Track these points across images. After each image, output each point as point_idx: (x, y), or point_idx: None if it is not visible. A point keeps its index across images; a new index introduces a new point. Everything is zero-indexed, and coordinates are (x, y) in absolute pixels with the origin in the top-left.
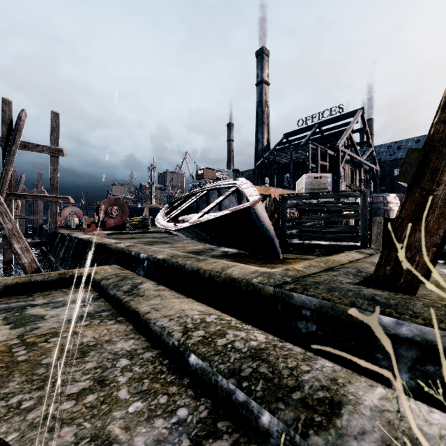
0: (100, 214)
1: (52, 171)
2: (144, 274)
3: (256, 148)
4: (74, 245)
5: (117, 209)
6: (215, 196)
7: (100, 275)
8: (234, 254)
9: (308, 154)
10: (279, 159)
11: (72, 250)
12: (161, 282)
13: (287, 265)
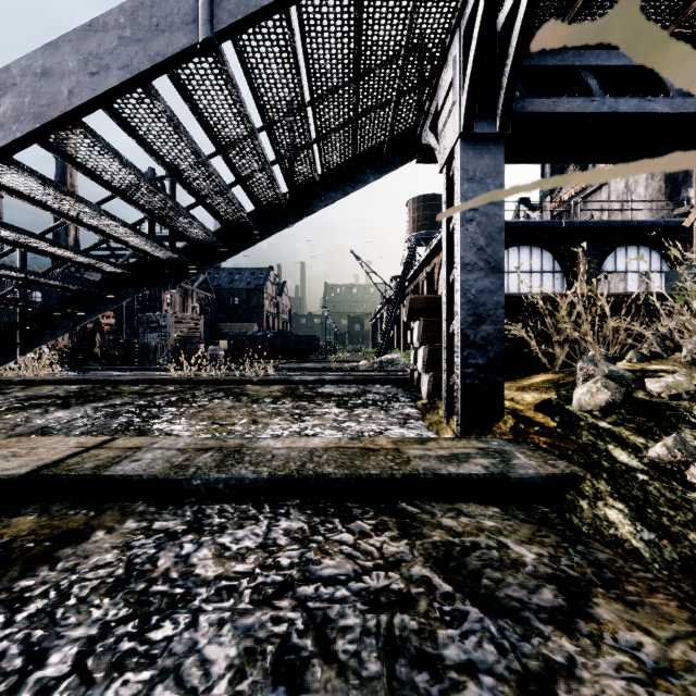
0: None
1: None
2: None
3: None
4: None
5: None
6: None
7: None
8: None
9: None
10: (90, 277)
11: None
12: None
13: None
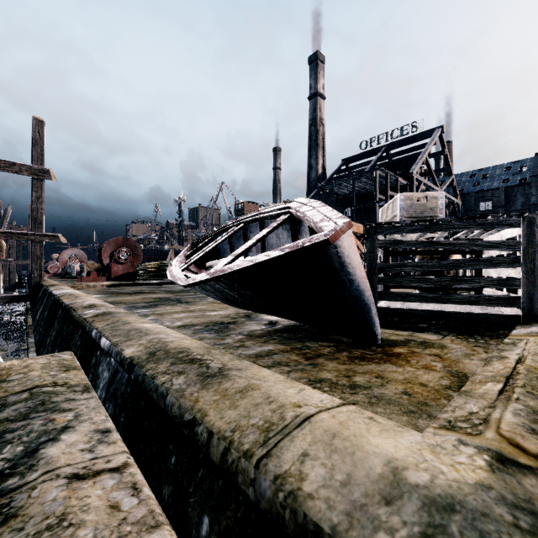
0: (104, 258)
1: (35, 200)
2: (108, 379)
3: (308, 177)
4: (50, 304)
5: (127, 251)
6: (256, 231)
7: (1, 390)
8: (287, 330)
9: (375, 182)
10: (338, 189)
11: (47, 311)
12: (129, 410)
13: (450, 403)
